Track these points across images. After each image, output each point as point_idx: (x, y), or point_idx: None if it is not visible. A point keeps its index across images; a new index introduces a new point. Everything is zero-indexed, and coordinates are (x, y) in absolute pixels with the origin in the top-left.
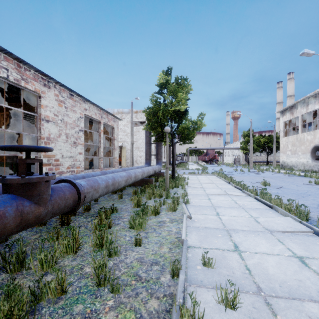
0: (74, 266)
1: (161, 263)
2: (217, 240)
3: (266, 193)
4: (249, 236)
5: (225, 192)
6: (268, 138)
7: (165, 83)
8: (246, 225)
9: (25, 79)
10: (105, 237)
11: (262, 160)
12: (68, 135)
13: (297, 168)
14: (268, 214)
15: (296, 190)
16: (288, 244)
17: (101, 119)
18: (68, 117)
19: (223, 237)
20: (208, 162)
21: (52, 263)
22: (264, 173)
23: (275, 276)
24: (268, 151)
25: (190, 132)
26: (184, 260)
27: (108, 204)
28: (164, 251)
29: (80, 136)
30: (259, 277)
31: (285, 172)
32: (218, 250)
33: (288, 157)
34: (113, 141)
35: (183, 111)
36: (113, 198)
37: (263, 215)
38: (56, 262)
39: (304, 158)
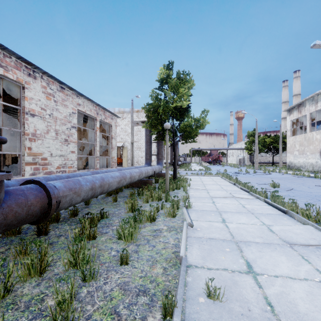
0: (34, 297)
1: (150, 292)
2: (224, 256)
3: (279, 196)
4: (265, 250)
5: (230, 195)
6: (274, 138)
7: (166, 78)
8: (259, 235)
9: (5, 67)
10: (82, 254)
11: (267, 161)
12: (58, 131)
13: (306, 169)
14: (283, 221)
15: (309, 192)
16: (316, 263)
17: (97, 116)
18: (58, 112)
19: (232, 252)
20: (211, 163)
21: (3, 293)
22: (271, 174)
23: (309, 317)
24: (274, 152)
25: (192, 130)
26: (181, 291)
27: (100, 207)
28: (156, 273)
29: (73, 133)
30: (287, 319)
31: (293, 173)
32: (226, 271)
33: (296, 158)
34: (111, 139)
35: (185, 108)
36: (107, 200)
37: (277, 222)
38: (10, 290)
39: (313, 159)
